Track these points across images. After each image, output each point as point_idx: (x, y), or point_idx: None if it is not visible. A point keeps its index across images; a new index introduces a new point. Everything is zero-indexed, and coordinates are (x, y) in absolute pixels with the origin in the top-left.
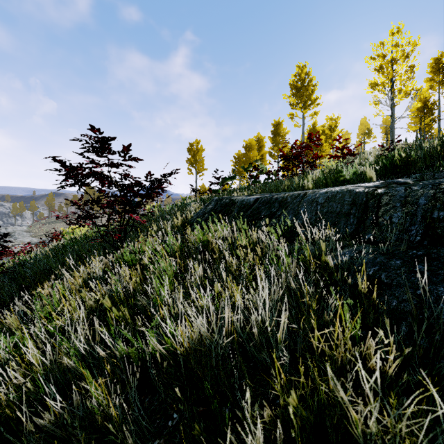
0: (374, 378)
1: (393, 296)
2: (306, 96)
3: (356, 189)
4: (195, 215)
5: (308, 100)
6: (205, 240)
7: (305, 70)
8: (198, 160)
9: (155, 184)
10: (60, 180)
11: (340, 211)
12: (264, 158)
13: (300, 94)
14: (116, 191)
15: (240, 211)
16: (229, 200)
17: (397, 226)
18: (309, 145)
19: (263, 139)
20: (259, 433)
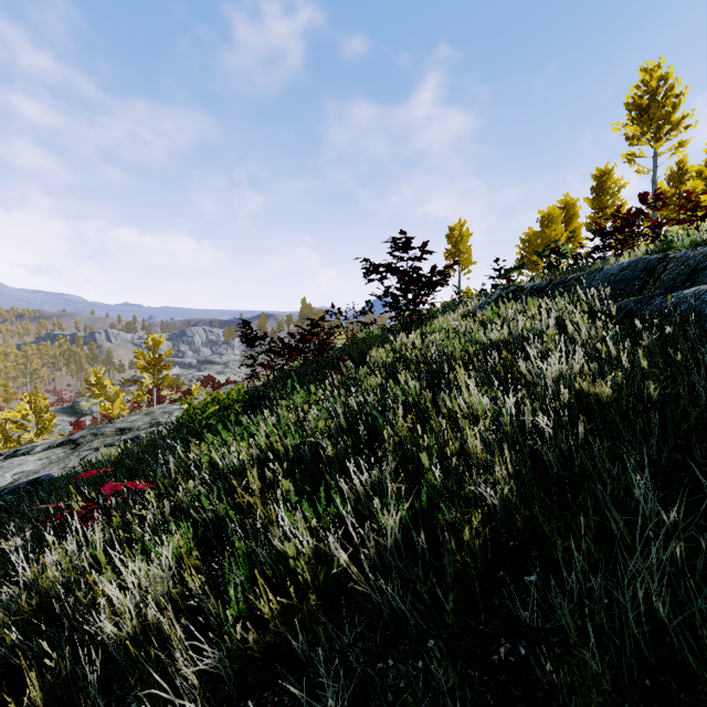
0: (604, 344)
1: (635, 316)
2: (661, 117)
3: (650, 257)
4: (477, 306)
5: (664, 125)
6: (495, 316)
7: (658, 73)
8: (462, 251)
9: (444, 273)
10: (364, 276)
11: (630, 278)
12: (577, 235)
13: (647, 117)
14: (400, 285)
15: (530, 296)
16: (517, 287)
17: (670, 280)
18: (641, 209)
19: (575, 204)
20: (536, 340)
